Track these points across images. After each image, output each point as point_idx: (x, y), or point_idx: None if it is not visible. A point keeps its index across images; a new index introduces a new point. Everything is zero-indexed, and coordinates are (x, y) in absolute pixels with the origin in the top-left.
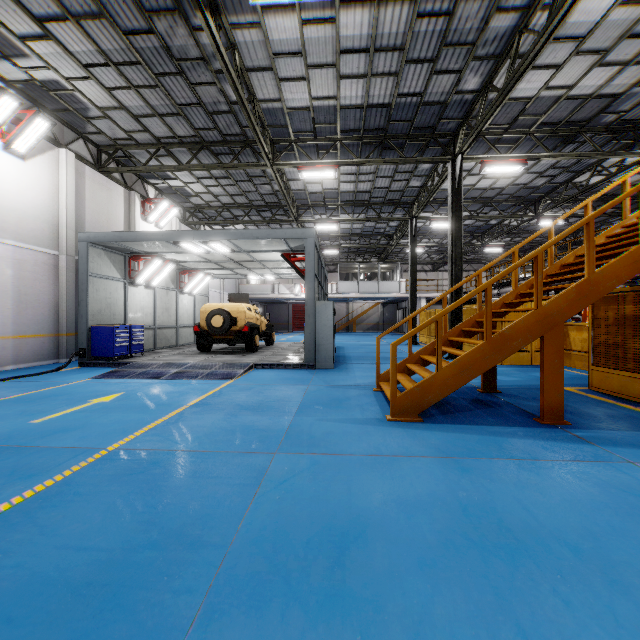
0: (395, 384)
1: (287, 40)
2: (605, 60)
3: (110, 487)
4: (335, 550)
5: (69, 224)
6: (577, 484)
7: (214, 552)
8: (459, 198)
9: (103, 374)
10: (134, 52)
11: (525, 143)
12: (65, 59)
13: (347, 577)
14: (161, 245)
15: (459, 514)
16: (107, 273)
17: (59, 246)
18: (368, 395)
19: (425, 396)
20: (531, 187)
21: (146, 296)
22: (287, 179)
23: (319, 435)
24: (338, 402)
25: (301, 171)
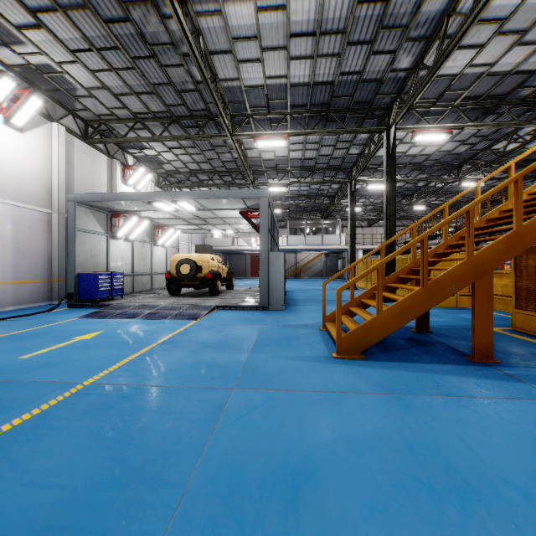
0: (340, 325)
1: (244, 26)
2: (523, 40)
3: (81, 421)
4: (288, 491)
5: (60, 187)
6: (515, 422)
7: (172, 491)
8: (393, 163)
9: (87, 314)
10: (113, 38)
11: (450, 115)
12: (55, 46)
13: (301, 522)
14: (137, 204)
15: (406, 453)
16: (92, 228)
17: (52, 205)
18: (315, 334)
19: (367, 336)
20: (454, 153)
21: (125, 248)
22: (245, 148)
23: (272, 371)
24: (289, 340)
25: (256, 141)
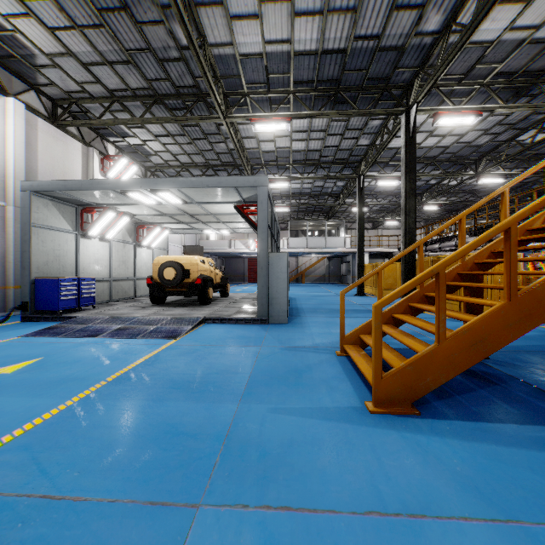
0: (379, 361)
1: None
2: None
3: None
4: None
5: (18, 175)
6: None
7: None
8: (413, 150)
9: (37, 331)
10: None
11: (476, 97)
12: None
13: None
14: (110, 195)
15: None
16: (55, 224)
17: (7, 197)
18: (332, 362)
19: (422, 378)
20: (474, 146)
21: (101, 249)
22: (241, 137)
23: (275, 449)
24: (297, 375)
25: (254, 123)
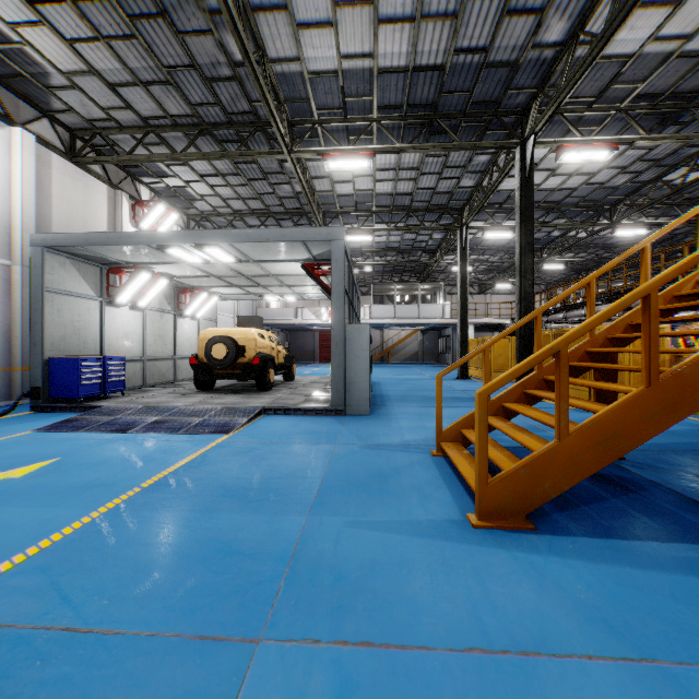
0: (485, 462)
1: None
2: None
3: None
4: None
5: (27, 226)
6: None
7: None
8: (530, 193)
9: (52, 424)
10: None
11: (611, 125)
12: None
13: None
14: (144, 252)
15: None
16: (74, 289)
17: (13, 254)
18: (426, 464)
19: (538, 484)
20: (609, 187)
21: (132, 319)
22: (310, 177)
23: (353, 572)
24: (381, 480)
25: (327, 160)
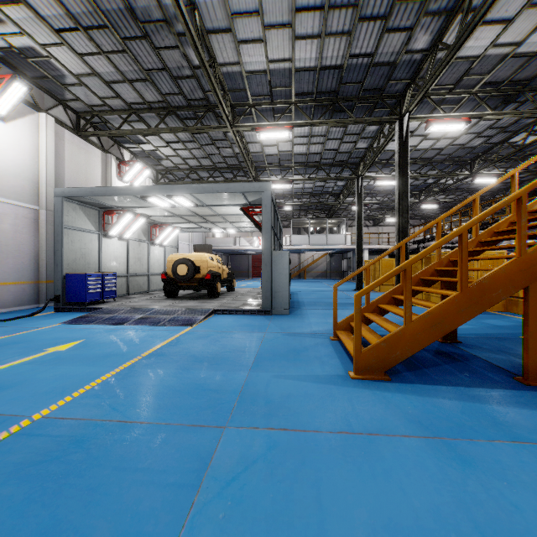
0: (359, 338)
1: None
2: None
3: (5, 487)
4: None
5: (49, 182)
6: None
7: None
8: (406, 155)
9: (72, 319)
10: (101, 15)
11: (467, 104)
12: (38, 25)
13: None
14: (130, 200)
15: None
16: (82, 226)
17: (39, 201)
18: (325, 345)
19: (392, 352)
20: (468, 147)
21: (119, 247)
22: (246, 142)
23: (277, 399)
24: (295, 353)
25: (259, 132)
